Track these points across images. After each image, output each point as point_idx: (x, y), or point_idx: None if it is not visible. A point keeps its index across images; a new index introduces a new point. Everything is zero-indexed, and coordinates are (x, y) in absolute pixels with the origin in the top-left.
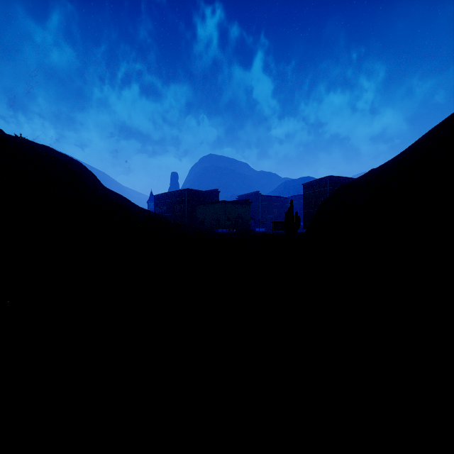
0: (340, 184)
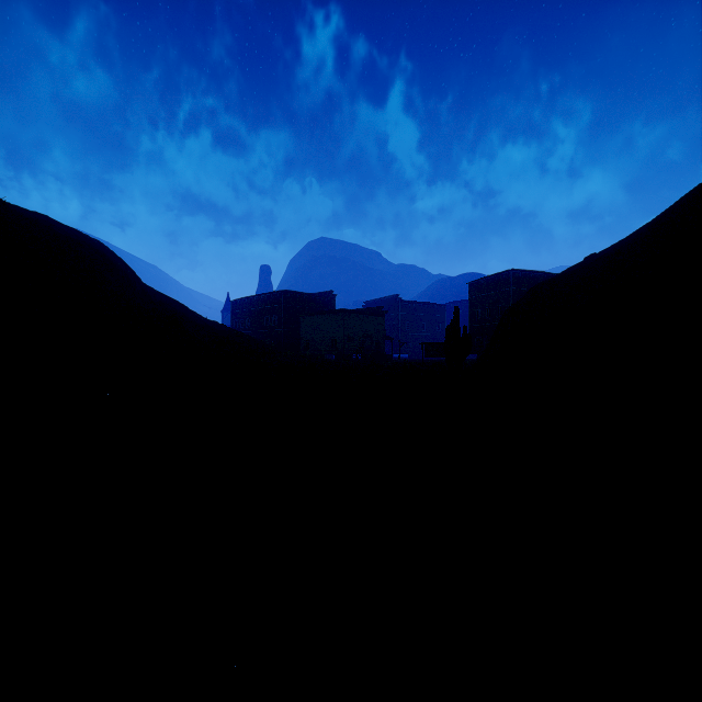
0: (529, 283)
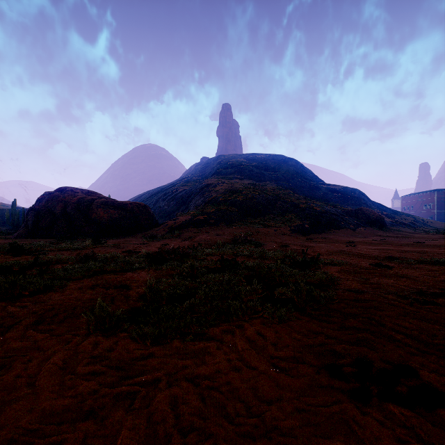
0: None
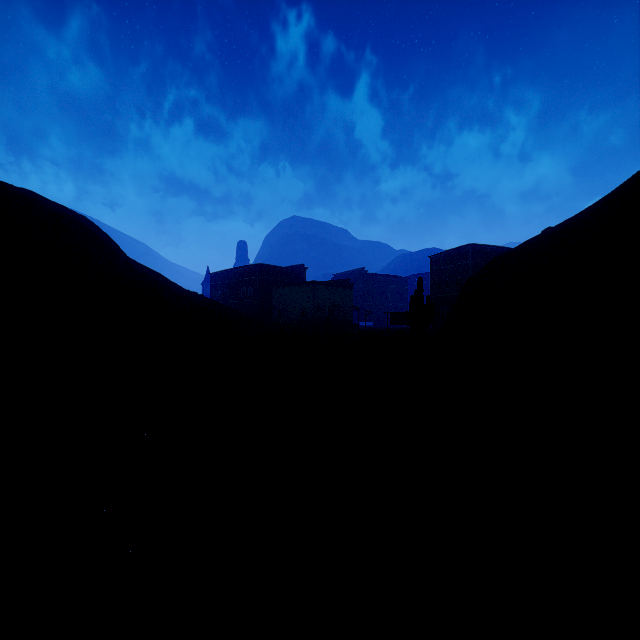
0: (486, 256)
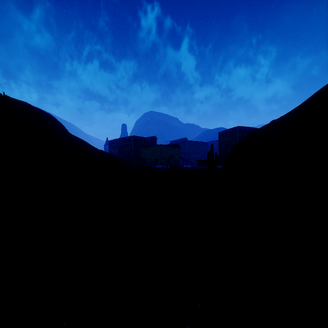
0: (246, 132)
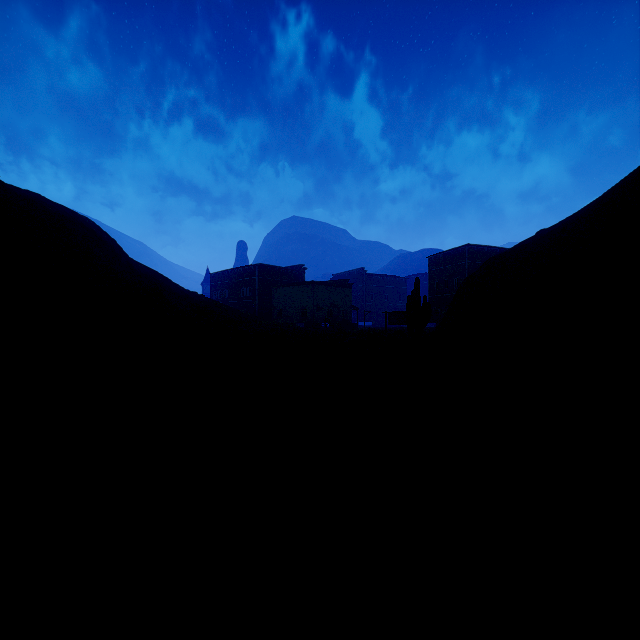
0: (483, 257)
